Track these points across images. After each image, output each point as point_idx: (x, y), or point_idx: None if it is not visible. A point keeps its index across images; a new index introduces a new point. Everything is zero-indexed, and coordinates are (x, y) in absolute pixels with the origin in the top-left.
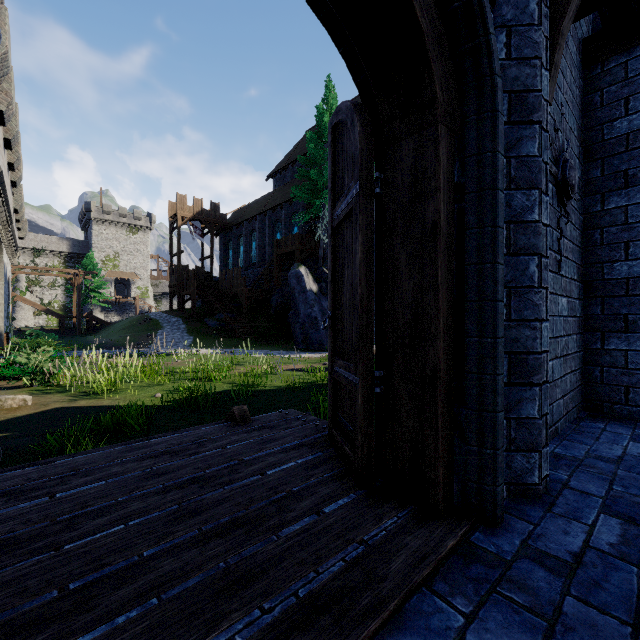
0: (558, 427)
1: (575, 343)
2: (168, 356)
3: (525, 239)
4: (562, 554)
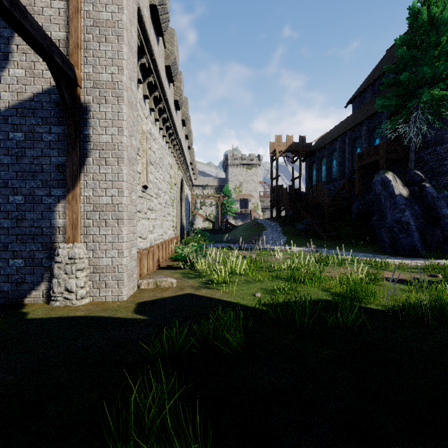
0: None
1: None
2: (268, 251)
3: None
4: None
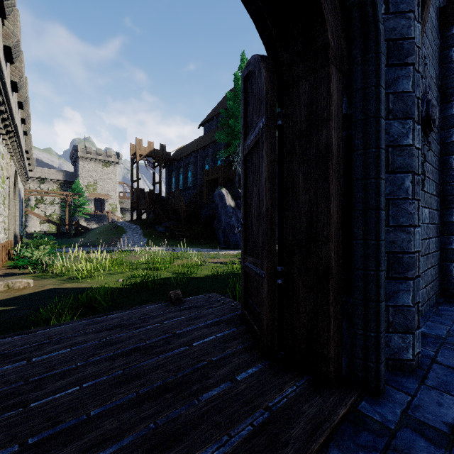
0: (422, 310)
1: (434, 244)
2: (129, 252)
3: (401, 160)
4: (439, 425)
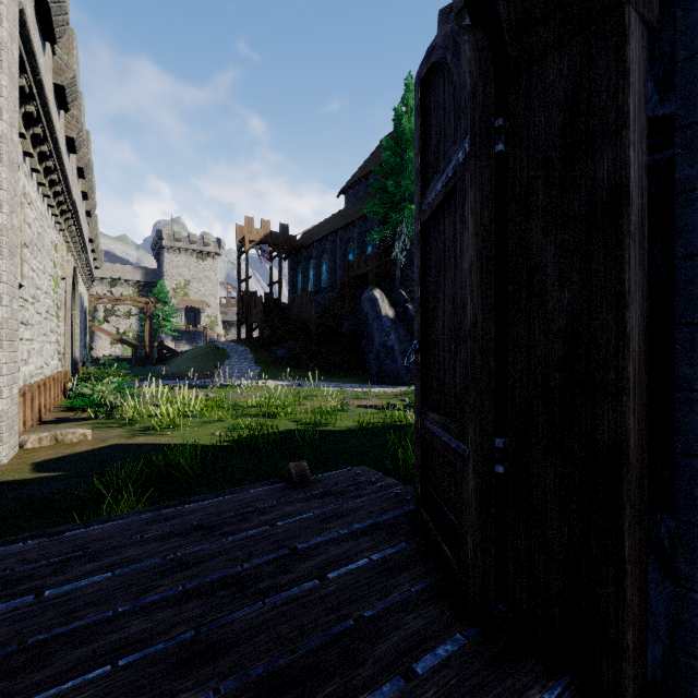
0: None
1: None
2: (234, 388)
3: None
4: None
